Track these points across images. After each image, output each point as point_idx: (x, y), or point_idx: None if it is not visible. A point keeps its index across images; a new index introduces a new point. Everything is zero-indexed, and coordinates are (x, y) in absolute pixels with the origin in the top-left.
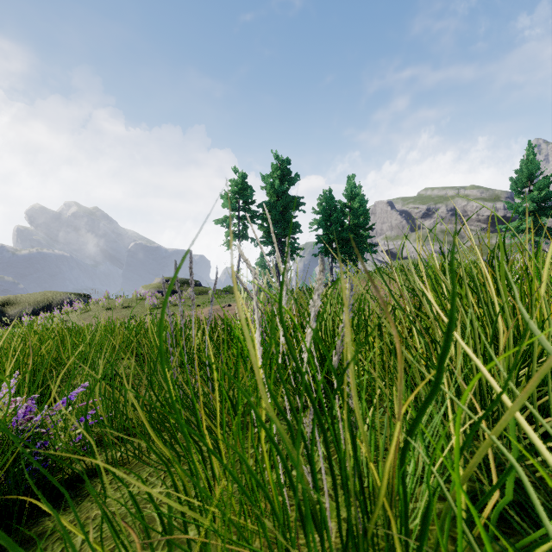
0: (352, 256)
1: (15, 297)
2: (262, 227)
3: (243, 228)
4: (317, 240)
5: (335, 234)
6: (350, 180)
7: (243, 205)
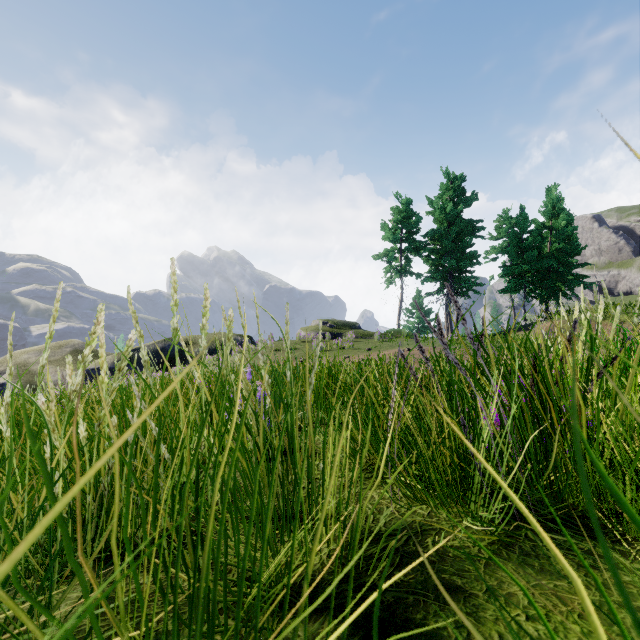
0: (554, 291)
1: (194, 338)
2: (429, 260)
3: (406, 263)
4: (504, 272)
5: (530, 263)
6: (551, 192)
7: (406, 236)
